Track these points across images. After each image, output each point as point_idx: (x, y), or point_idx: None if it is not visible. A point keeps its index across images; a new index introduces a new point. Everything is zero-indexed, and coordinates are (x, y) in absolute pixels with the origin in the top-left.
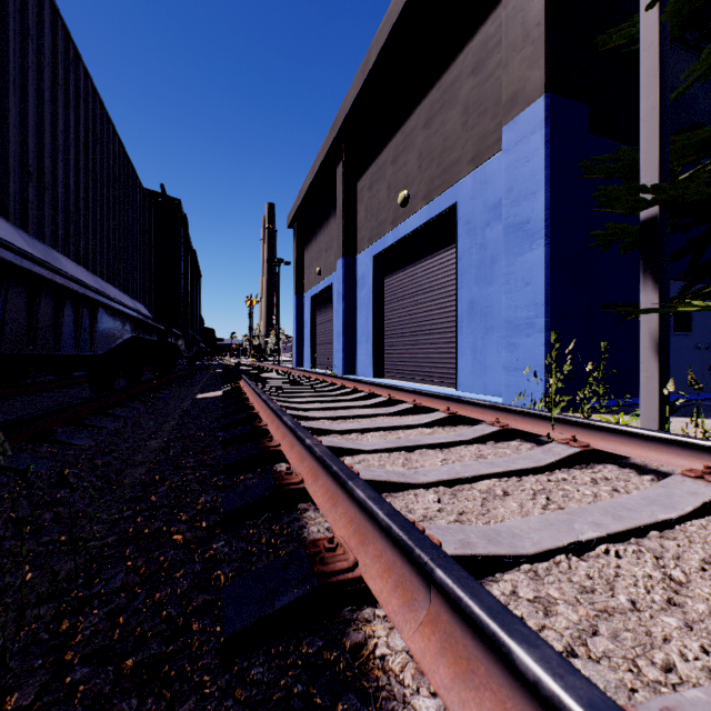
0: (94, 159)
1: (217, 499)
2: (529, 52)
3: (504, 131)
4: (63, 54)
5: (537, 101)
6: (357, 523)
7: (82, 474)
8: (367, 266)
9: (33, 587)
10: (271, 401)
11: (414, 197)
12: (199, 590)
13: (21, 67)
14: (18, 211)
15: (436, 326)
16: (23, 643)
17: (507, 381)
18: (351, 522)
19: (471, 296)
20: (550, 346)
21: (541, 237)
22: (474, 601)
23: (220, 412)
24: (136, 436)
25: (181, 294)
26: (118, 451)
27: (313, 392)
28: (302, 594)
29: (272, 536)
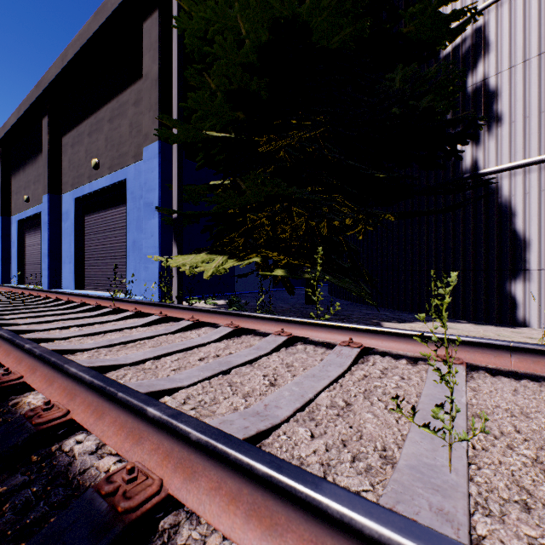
0: None
1: None
2: (153, 115)
3: (144, 150)
4: None
5: (156, 142)
6: None
7: None
8: (70, 204)
9: None
10: None
11: (103, 165)
12: None
13: None
14: None
15: (118, 253)
16: None
17: (145, 287)
18: None
19: (134, 237)
20: (161, 268)
21: (157, 213)
22: None
23: None
24: None
25: None
26: None
27: (1, 300)
28: None
29: None
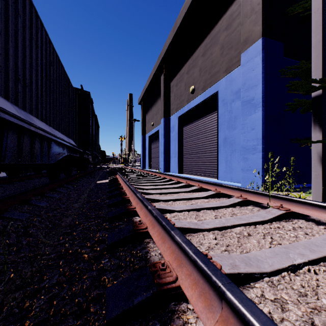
0: (50, 73)
1: (105, 235)
2: (254, 18)
3: (241, 56)
4: (35, 24)
5: (257, 41)
6: (176, 254)
7: (42, 221)
8: (175, 121)
9: (14, 281)
10: (131, 185)
11: (197, 89)
12: (94, 287)
13: (15, 29)
14: (13, 96)
15: (207, 149)
16: (5, 314)
17: (242, 176)
18: (173, 253)
19: (225, 135)
20: (264, 159)
21: (260, 106)
22: (254, 318)
23: (107, 190)
24: (68, 201)
25: (90, 135)
26: (59, 209)
27: (150, 180)
28: (148, 296)
29: (132, 256)
